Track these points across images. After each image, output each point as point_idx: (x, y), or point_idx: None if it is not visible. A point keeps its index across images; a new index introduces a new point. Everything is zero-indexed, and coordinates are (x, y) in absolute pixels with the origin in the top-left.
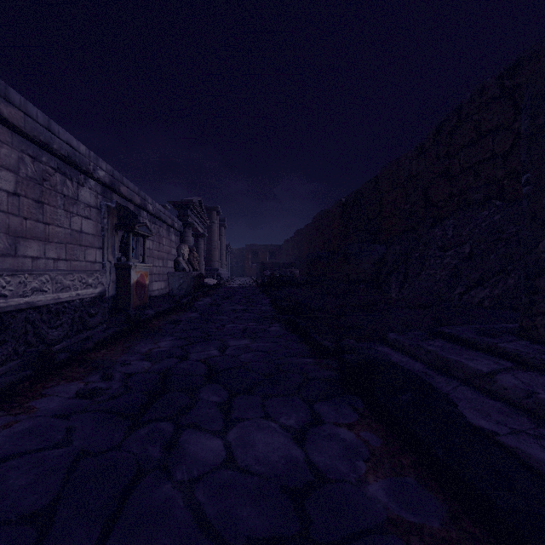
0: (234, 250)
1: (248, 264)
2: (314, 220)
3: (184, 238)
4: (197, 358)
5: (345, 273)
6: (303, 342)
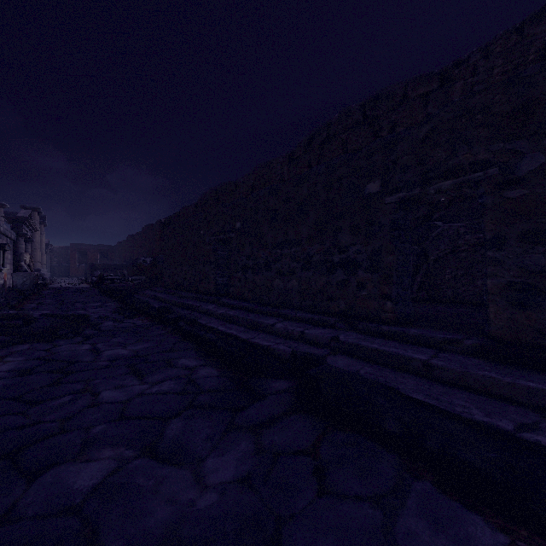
0: (55, 249)
1: (74, 264)
2: (143, 230)
3: (17, 246)
4: (68, 301)
5: (154, 274)
6: (111, 298)
